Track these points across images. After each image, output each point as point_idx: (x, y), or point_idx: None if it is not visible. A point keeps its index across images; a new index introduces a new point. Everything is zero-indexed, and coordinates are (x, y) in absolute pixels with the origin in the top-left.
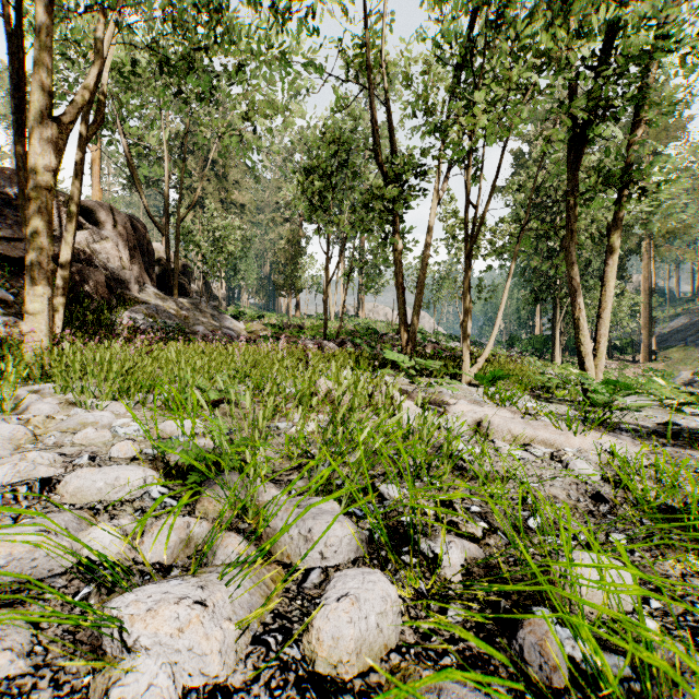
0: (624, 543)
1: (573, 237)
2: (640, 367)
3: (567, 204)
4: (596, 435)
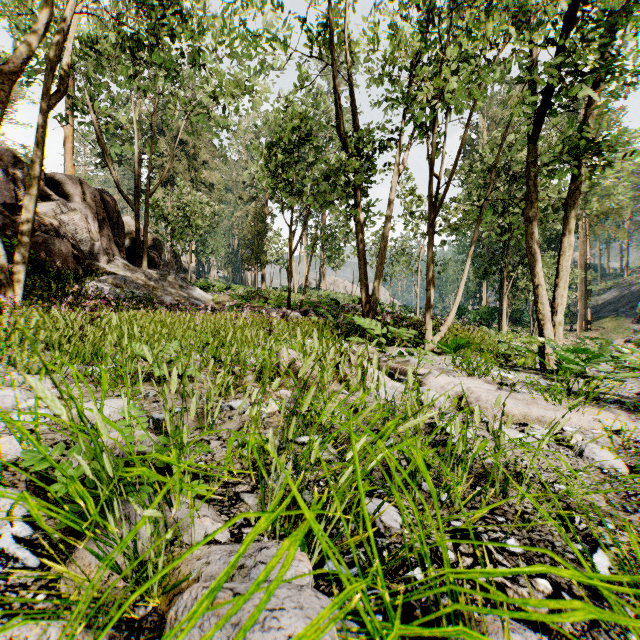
0: None
1: (533, 207)
2: (577, 336)
3: (527, 175)
4: (589, 409)
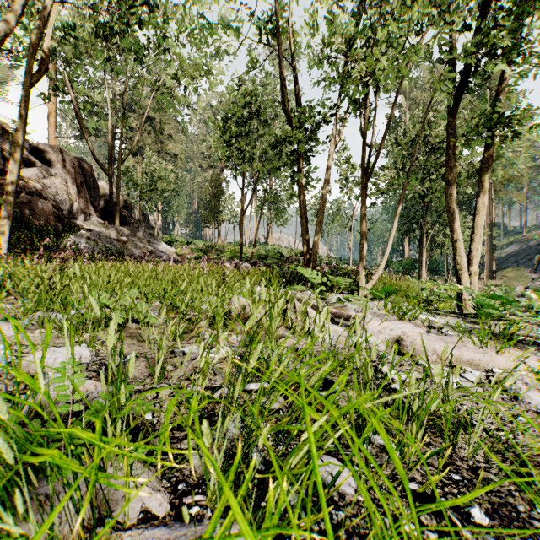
0: None
1: (452, 173)
2: (484, 283)
3: (447, 145)
4: (513, 351)
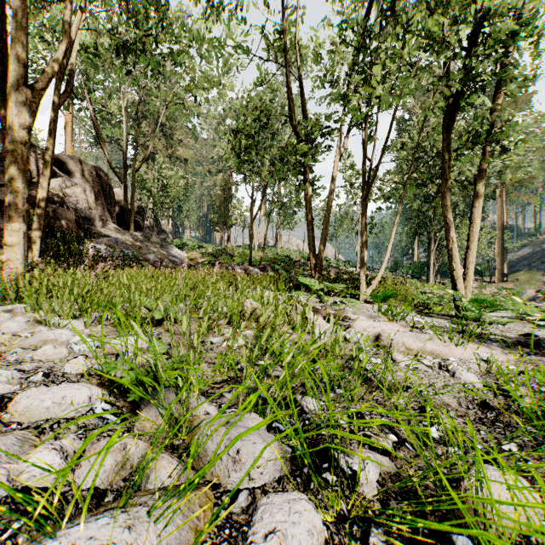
0: (541, 474)
1: (448, 185)
2: (495, 286)
3: (443, 159)
4: (473, 346)
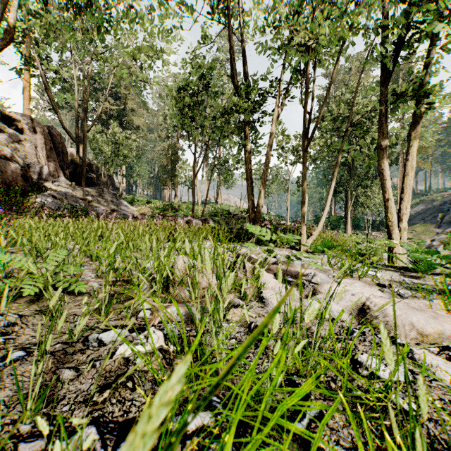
0: None
1: (384, 138)
2: None
3: (380, 112)
4: None
